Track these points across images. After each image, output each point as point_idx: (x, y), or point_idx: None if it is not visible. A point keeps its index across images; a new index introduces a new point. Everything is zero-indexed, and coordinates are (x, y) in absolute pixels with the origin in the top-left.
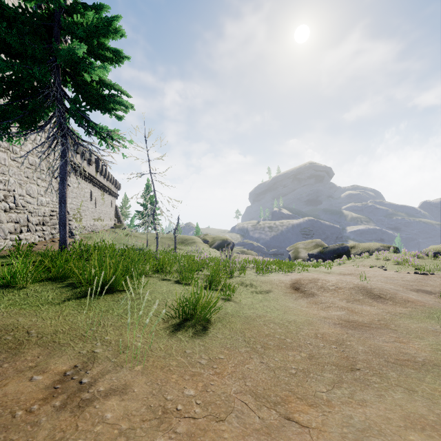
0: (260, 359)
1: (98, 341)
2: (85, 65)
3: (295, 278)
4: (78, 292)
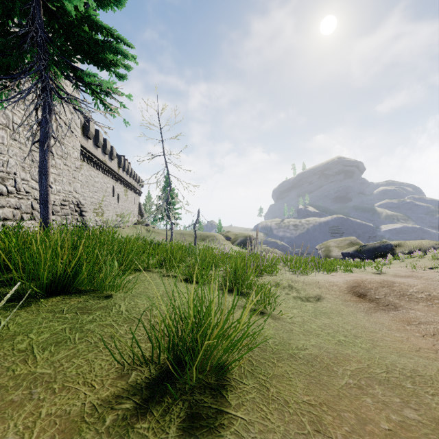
0: None
1: None
2: None
3: (354, 279)
4: (5, 292)
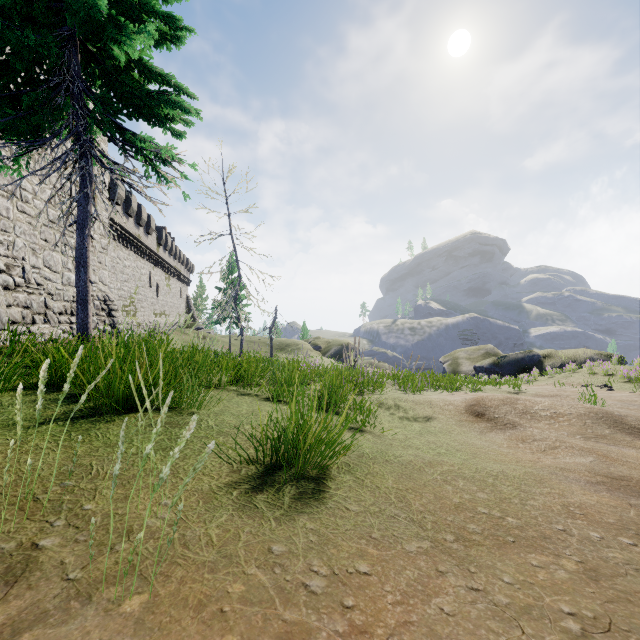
0: (463, 577)
1: (61, 515)
2: (116, 32)
3: (474, 397)
4: (78, 409)
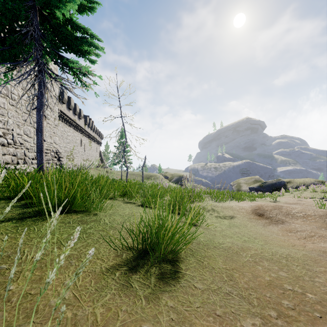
0: None
1: None
2: (57, 2)
3: (256, 205)
4: (28, 211)
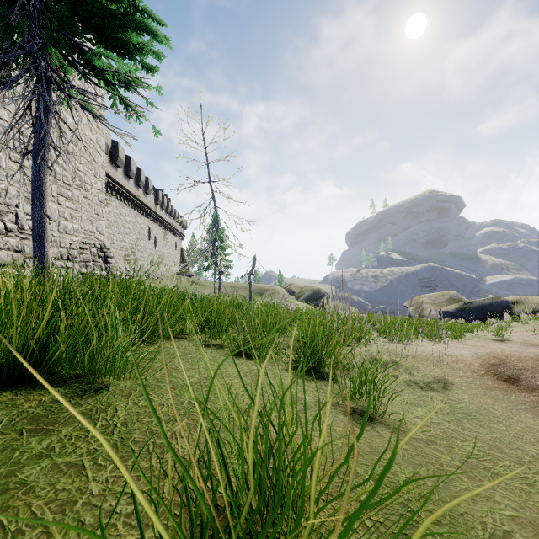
0: None
1: None
2: None
3: (491, 353)
4: None
